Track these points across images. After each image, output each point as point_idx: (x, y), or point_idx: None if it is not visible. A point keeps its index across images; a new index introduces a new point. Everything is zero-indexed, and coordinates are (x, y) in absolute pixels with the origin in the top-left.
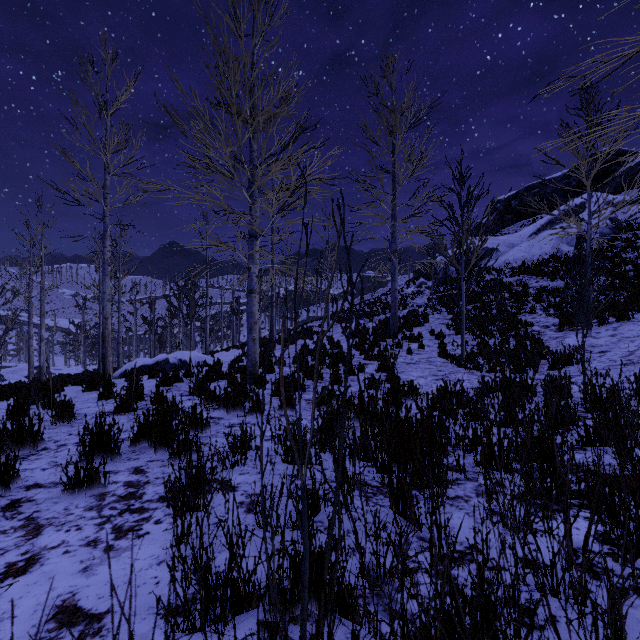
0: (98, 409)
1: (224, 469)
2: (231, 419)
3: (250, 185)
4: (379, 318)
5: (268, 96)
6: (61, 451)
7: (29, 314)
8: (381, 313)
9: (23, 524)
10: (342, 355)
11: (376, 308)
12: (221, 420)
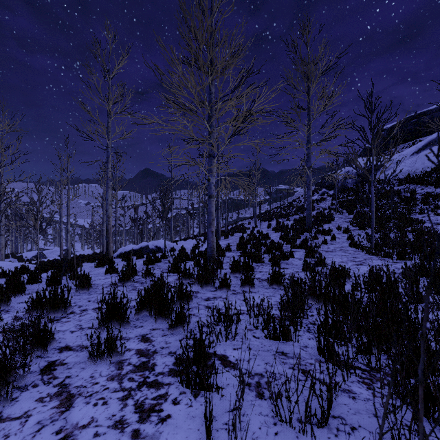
0: (106, 281)
1: (217, 342)
2: (205, 293)
3: (209, 118)
4: (293, 218)
5: (225, 49)
6: (84, 315)
7: (60, 215)
8: (294, 214)
9: (57, 391)
10: (274, 244)
11: (290, 210)
12: (198, 294)
